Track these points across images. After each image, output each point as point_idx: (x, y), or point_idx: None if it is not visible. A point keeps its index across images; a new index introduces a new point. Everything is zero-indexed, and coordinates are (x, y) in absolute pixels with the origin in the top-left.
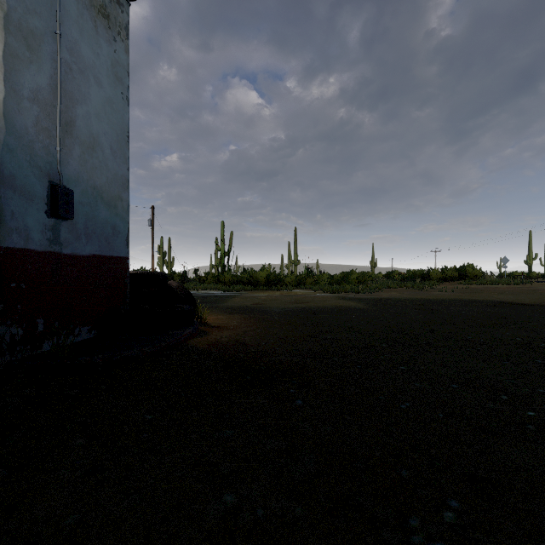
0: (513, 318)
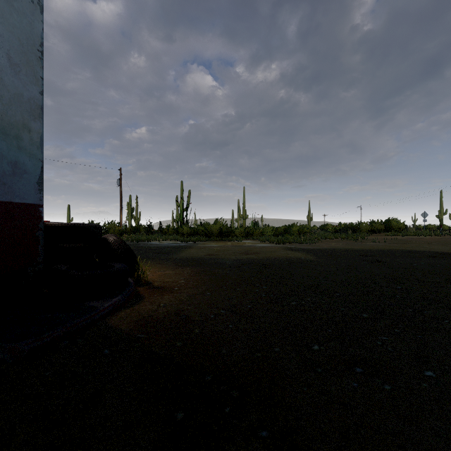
0: None
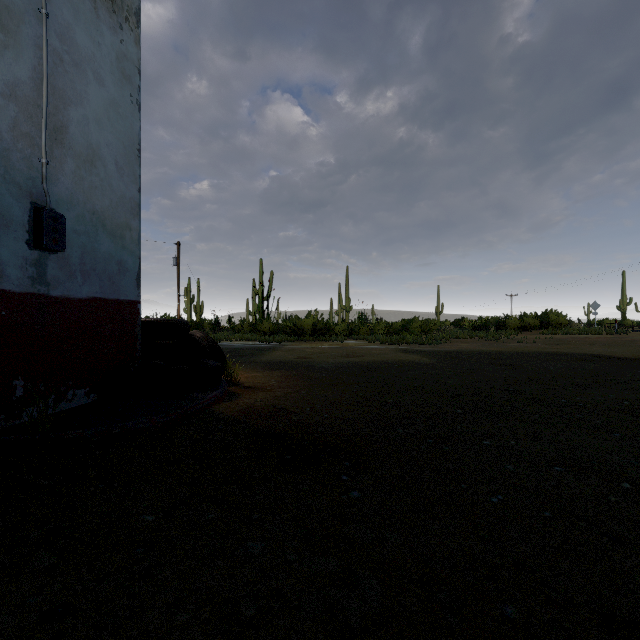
0: (614, 375)
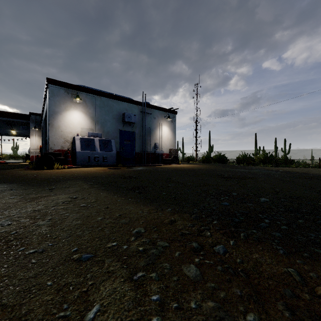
0: None
